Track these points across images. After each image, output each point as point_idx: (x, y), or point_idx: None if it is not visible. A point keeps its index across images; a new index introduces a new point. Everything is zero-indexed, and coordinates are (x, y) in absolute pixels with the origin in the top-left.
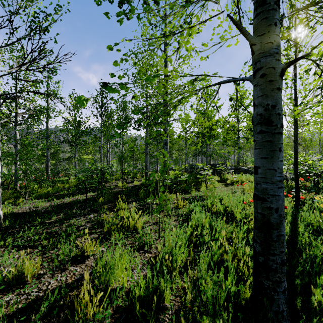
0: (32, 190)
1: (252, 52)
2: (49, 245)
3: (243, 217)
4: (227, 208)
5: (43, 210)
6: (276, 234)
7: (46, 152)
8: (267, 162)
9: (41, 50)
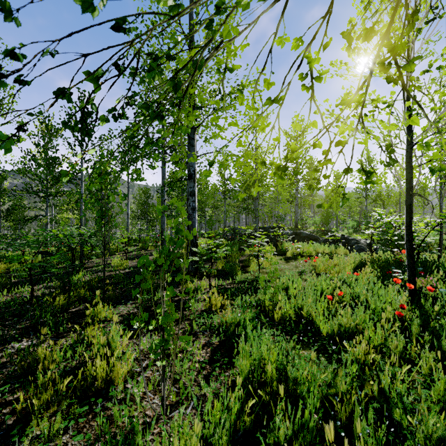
0: None
1: None
2: None
3: (333, 331)
4: (302, 311)
5: None
6: None
7: None
8: None
9: None
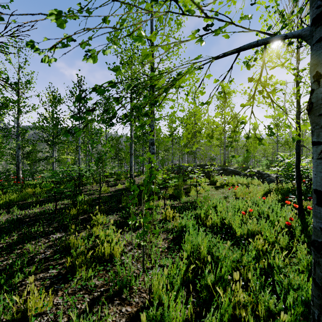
0: None
1: None
2: None
3: (244, 233)
4: (225, 221)
5: None
6: None
7: (17, 151)
8: None
9: None
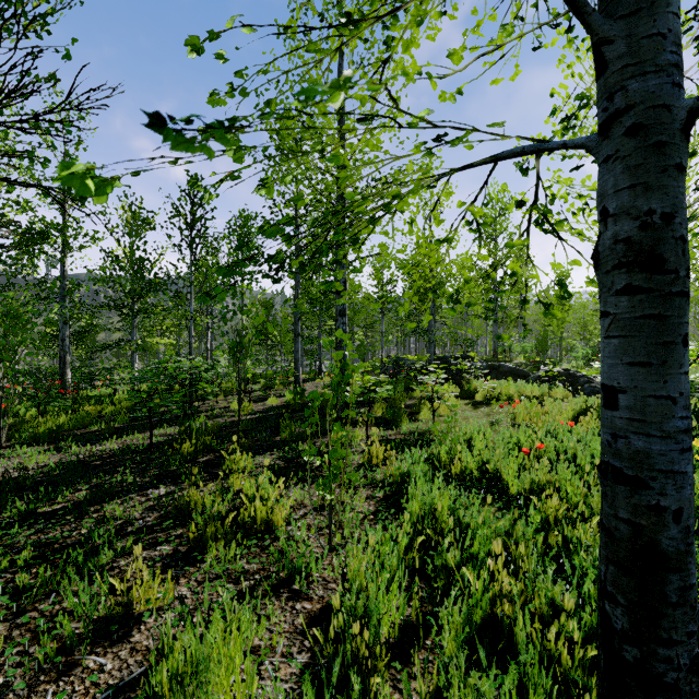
0: (21, 422)
1: (599, 66)
2: (37, 584)
3: (524, 488)
4: (487, 465)
5: (38, 477)
6: (678, 585)
7: (61, 329)
8: (649, 377)
9: (25, 71)
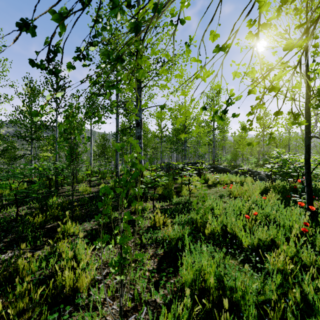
0: None
1: None
2: None
3: (253, 244)
4: (228, 228)
5: None
6: None
7: None
8: None
9: None
